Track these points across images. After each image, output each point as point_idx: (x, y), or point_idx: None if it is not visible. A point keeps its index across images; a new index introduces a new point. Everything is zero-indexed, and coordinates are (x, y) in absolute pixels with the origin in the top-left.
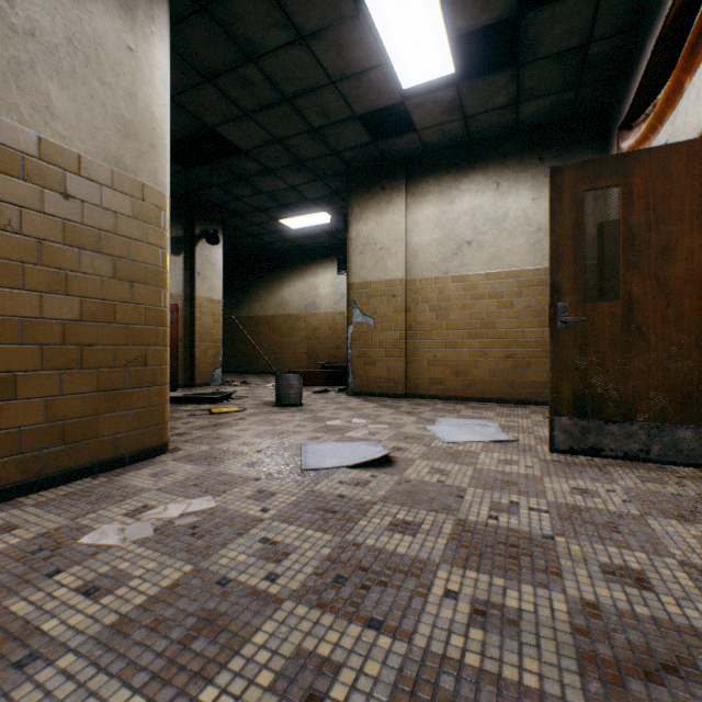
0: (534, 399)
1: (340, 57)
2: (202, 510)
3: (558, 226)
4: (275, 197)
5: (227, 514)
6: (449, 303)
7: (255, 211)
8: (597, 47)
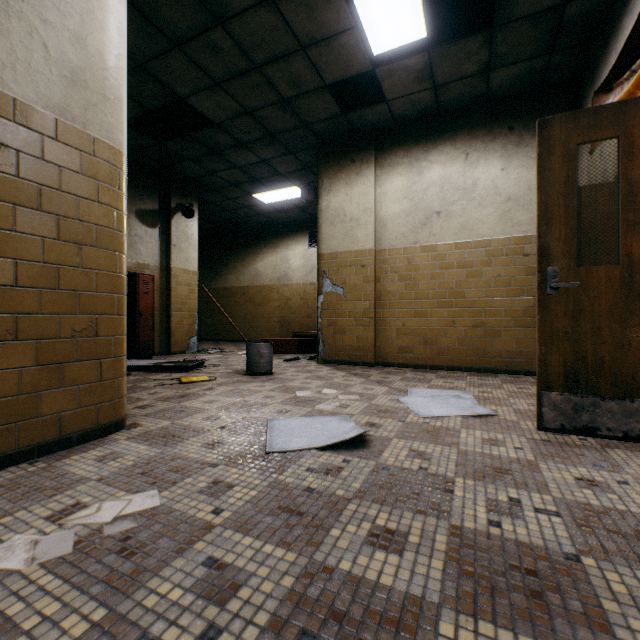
0: (504, 368)
1: (310, 19)
2: (142, 511)
3: (547, 184)
4: (248, 172)
5: (171, 518)
6: (418, 272)
7: (229, 185)
8: (574, 7)
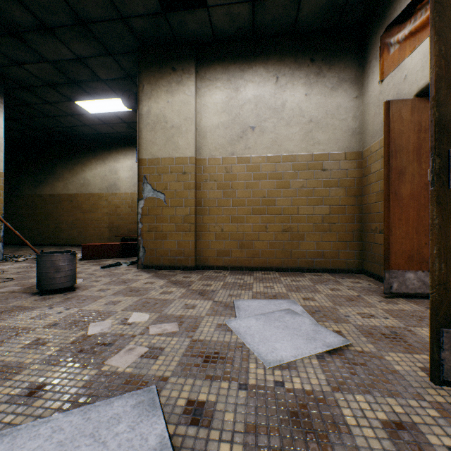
0: (307, 267)
1: None
2: None
3: (449, 29)
4: (63, 70)
5: None
6: (235, 181)
7: (43, 84)
8: None
